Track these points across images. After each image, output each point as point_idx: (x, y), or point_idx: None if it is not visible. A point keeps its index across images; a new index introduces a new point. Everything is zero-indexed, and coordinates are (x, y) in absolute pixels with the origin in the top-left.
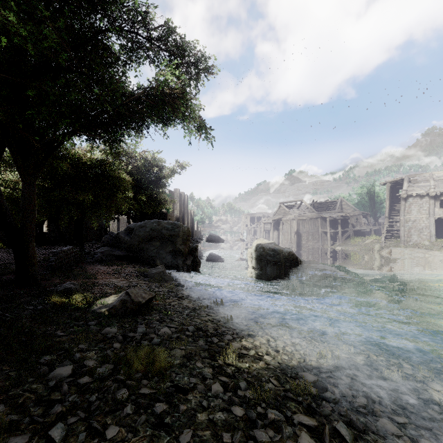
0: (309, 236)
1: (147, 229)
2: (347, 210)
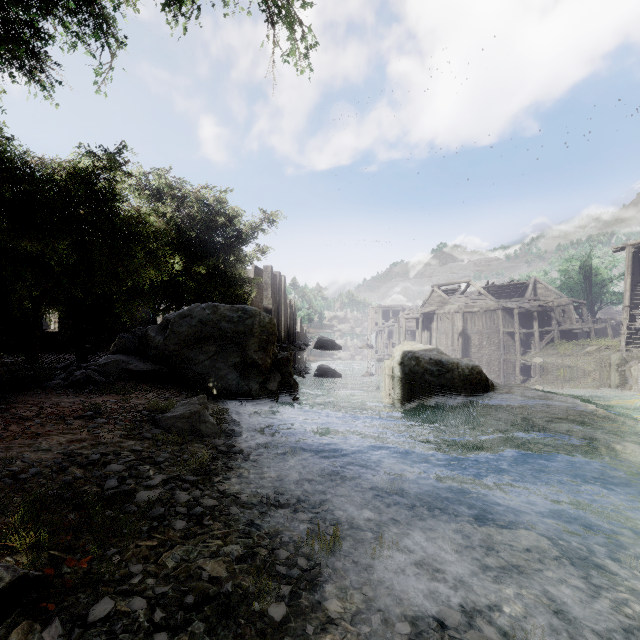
0: (483, 339)
1: (193, 321)
2: (546, 298)
